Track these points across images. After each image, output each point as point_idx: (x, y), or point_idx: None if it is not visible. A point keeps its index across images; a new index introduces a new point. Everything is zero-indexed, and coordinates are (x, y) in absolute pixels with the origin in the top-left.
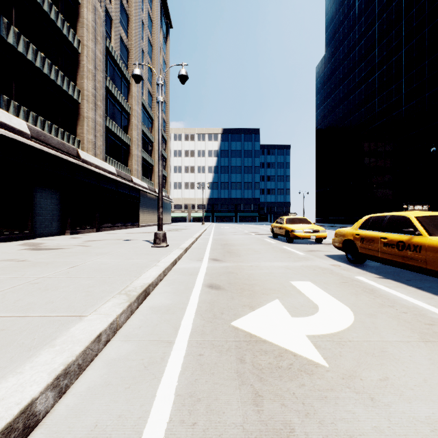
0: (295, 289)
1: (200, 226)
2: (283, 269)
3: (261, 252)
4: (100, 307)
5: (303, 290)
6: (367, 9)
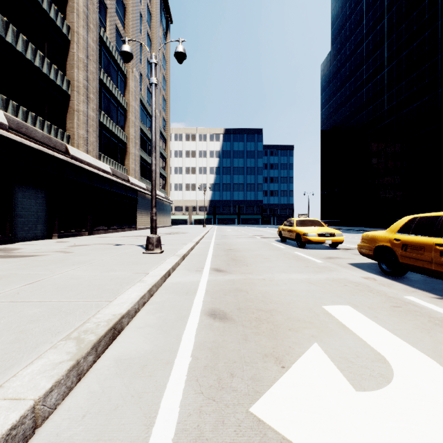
0: (334, 319)
1: (202, 228)
2: (306, 285)
3: (272, 259)
4: (15, 376)
5: (348, 323)
6: (375, 2)
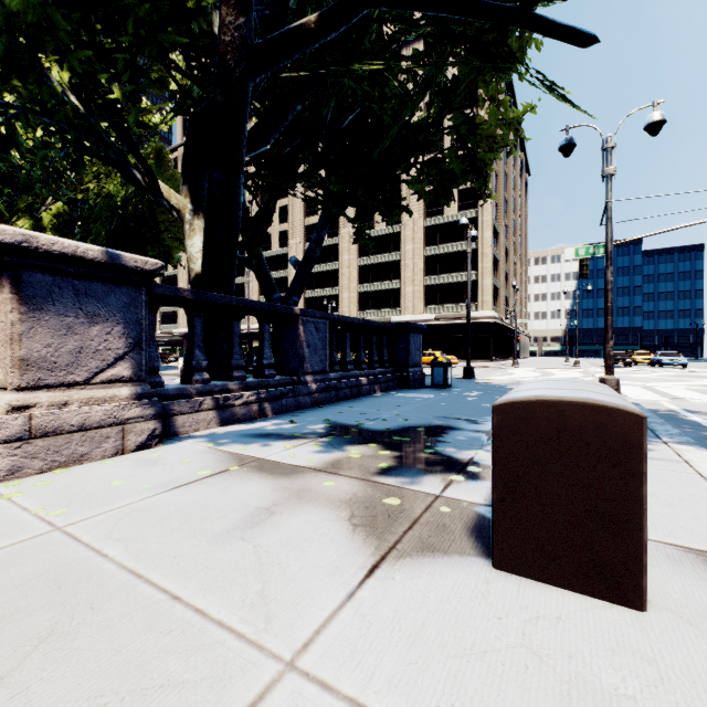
0: None
1: None
2: None
3: None
4: None
5: None
6: None
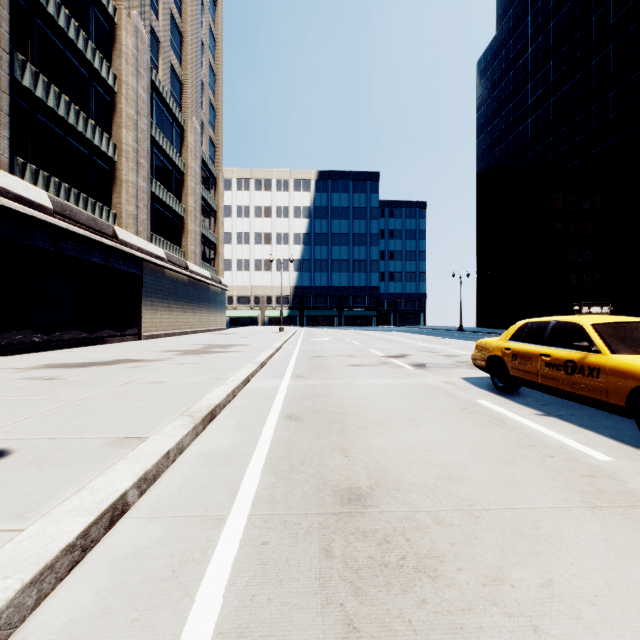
0: None
1: (275, 335)
2: None
3: None
4: None
5: None
6: None
